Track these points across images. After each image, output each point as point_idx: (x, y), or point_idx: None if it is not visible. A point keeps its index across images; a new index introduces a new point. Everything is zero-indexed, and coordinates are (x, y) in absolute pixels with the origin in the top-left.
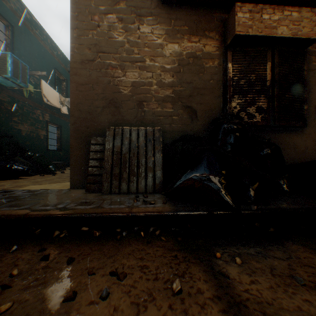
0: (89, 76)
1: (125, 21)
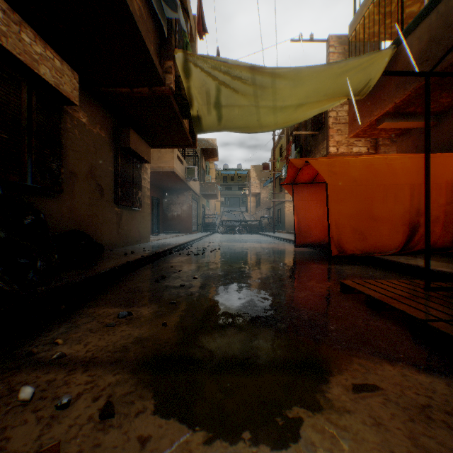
0: None
1: None
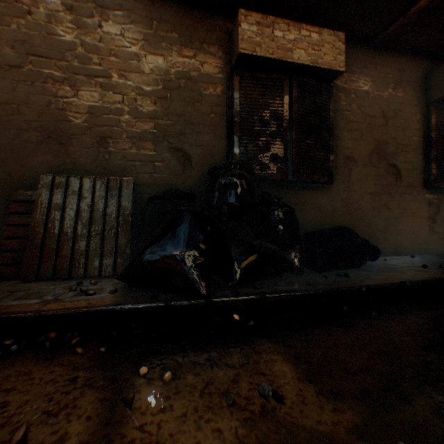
0: (12, 91)
1: (77, 11)
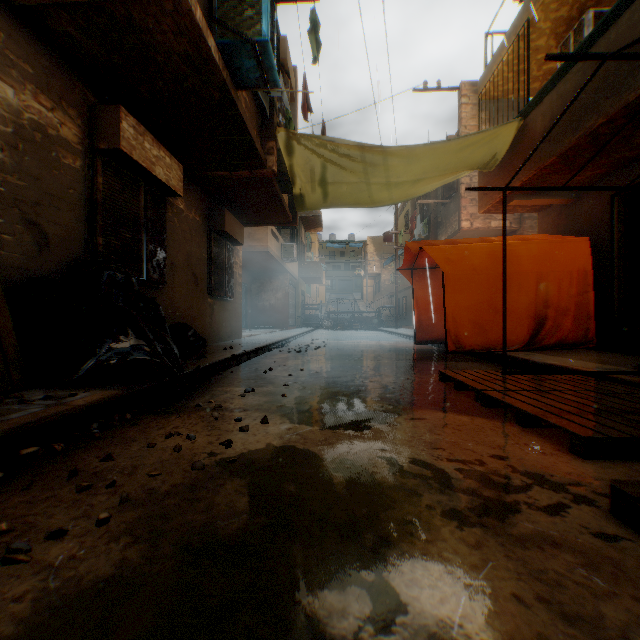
0: None
1: None
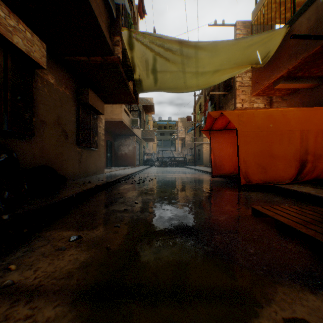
0: None
1: None
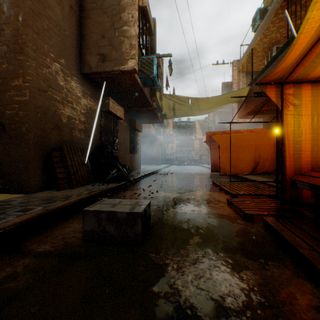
0: (44, 102)
1: (64, 72)
